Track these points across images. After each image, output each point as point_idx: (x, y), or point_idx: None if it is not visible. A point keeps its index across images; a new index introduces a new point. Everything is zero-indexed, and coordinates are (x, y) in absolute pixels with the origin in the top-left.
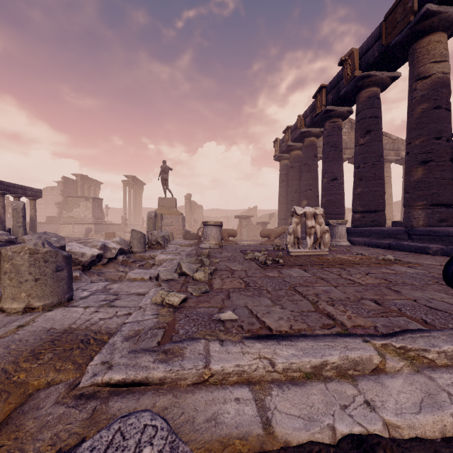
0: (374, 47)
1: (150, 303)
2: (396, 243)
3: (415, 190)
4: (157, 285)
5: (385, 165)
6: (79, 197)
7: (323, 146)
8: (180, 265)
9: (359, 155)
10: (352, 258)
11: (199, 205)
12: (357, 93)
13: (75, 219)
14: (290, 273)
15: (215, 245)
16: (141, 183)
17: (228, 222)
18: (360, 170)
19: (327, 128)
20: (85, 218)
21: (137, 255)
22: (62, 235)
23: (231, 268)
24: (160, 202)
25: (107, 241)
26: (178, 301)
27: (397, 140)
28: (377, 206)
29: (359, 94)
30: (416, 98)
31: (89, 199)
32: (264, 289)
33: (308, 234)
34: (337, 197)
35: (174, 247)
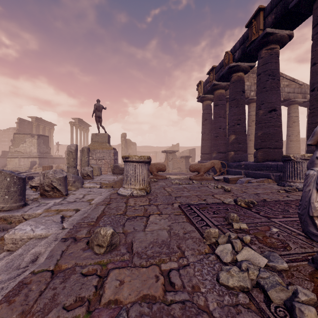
0: None
1: None
2: None
3: None
4: None
5: (293, 106)
6: (25, 134)
7: (259, 76)
8: None
9: None
10: None
11: (133, 142)
12: None
13: (21, 154)
14: None
15: (140, 190)
16: (87, 125)
17: (156, 156)
18: None
19: (263, 56)
20: (31, 152)
21: None
22: (9, 167)
23: None
24: (93, 137)
25: None
26: None
27: (303, 85)
28: None
29: None
30: None
31: (34, 136)
32: None
33: None
34: (276, 129)
35: (86, 190)
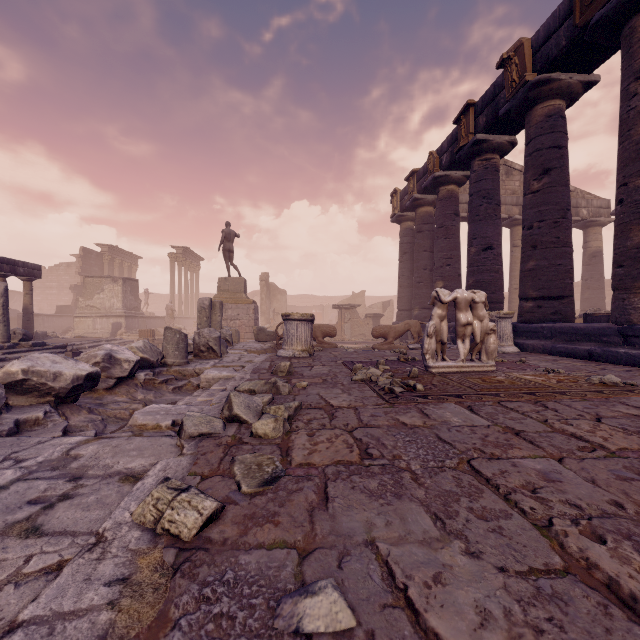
0: (560, 31)
1: (131, 519)
2: (602, 351)
3: (635, 262)
4: (178, 447)
5: None
6: (103, 278)
7: (470, 198)
8: (230, 400)
9: (532, 208)
10: (544, 380)
11: (280, 290)
12: (528, 110)
13: (97, 310)
14: (445, 416)
15: (302, 352)
16: (197, 258)
17: (323, 314)
18: (534, 232)
19: (476, 169)
20: (112, 308)
21: (173, 369)
22: (78, 333)
23: (330, 403)
24: (221, 284)
25: (118, 348)
26: (195, 526)
27: (575, 192)
28: (562, 289)
29: (532, 111)
30: (637, 107)
31: (118, 281)
32: (404, 469)
33: (460, 336)
34: (493, 275)
35: (237, 354)
